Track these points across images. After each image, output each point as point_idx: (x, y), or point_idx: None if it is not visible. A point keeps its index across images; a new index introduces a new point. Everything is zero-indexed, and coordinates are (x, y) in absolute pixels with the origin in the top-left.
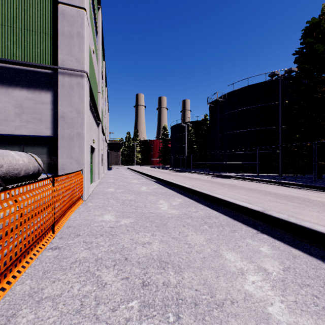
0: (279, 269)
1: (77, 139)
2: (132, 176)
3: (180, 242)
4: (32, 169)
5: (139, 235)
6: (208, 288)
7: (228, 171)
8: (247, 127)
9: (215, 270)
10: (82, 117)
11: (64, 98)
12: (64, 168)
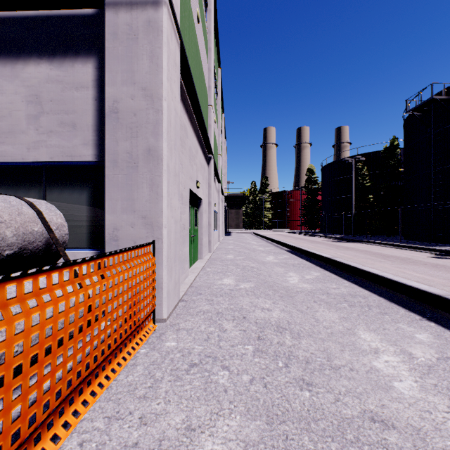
0: None
1: (147, 164)
2: (262, 247)
3: None
4: (14, 240)
5: None
6: None
7: None
8: None
9: None
10: (156, 108)
11: (117, 64)
12: (117, 236)
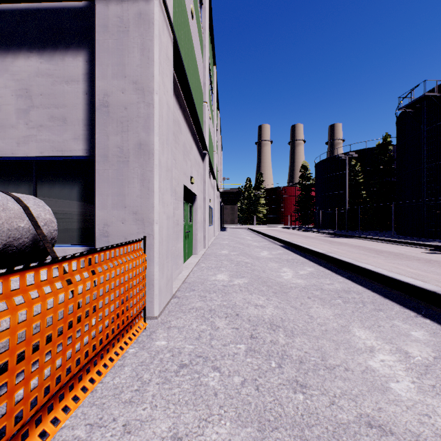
0: None
1: (138, 158)
2: (257, 242)
3: None
4: None
5: None
6: None
7: None
8: None
9: None
10: (147, 101)
11: (107, 57)
12: (107, 232)
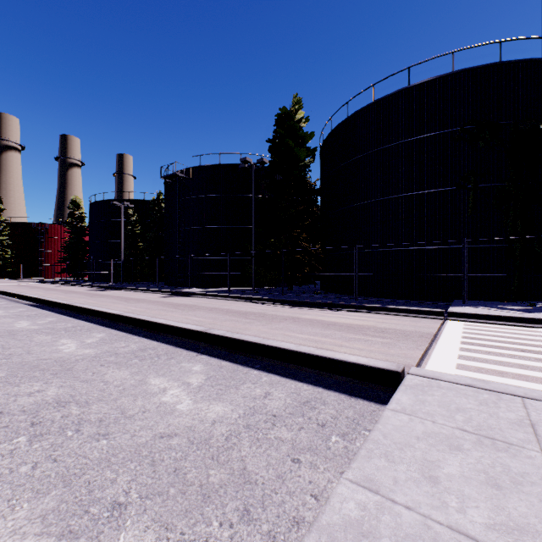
0: (202, 380)
1: None
2: None
3: (93, 383)
4: None
5: (21, 386)
6: (121, 410)
7: (193, 285)
8: (218, 223)
9: (135, 396)
10: None
11: None
12: None
